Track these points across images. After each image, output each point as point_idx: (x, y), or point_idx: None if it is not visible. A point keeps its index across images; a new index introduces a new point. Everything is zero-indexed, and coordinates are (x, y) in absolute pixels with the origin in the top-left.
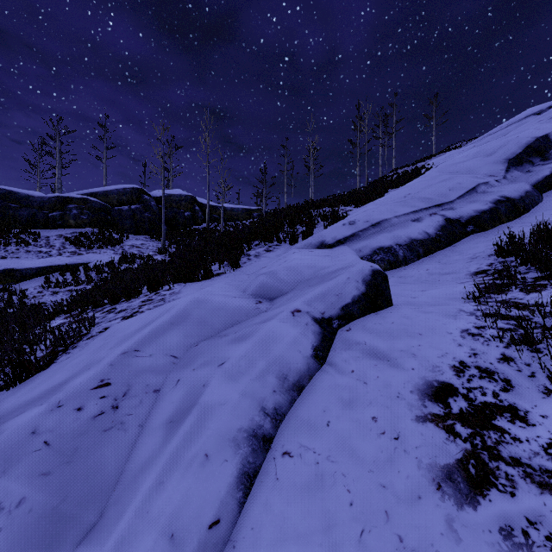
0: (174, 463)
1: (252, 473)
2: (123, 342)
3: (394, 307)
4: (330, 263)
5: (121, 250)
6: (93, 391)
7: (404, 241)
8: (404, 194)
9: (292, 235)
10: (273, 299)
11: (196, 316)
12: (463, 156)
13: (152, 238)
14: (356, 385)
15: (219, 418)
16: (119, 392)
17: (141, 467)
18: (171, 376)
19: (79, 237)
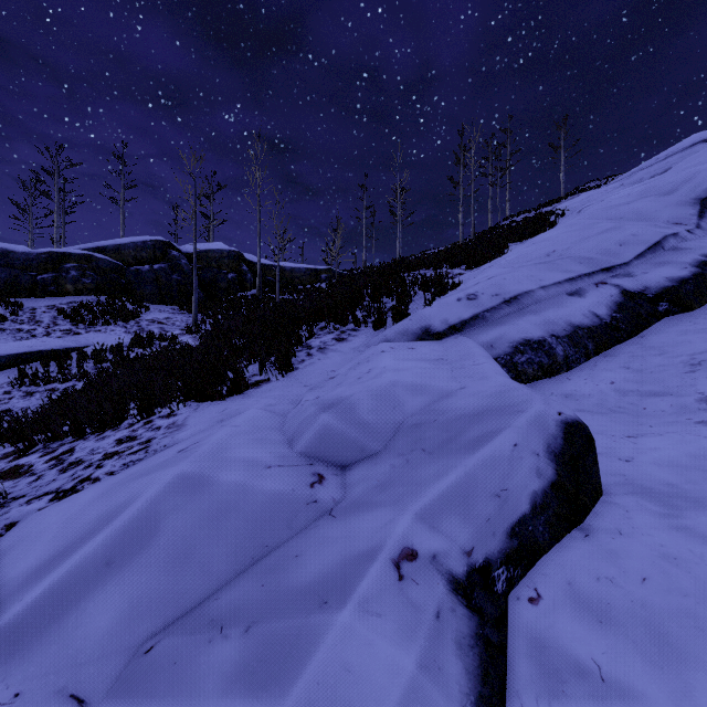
0: None
1: None
2: None
3: (610, 503)
4: (454, 383)
5: (135, 327)
6: None
7: (563, 329)
8: (545, 251)
9: (377, 314)
10: (348, 468)
11: (171, 537)
12: (622, 196)
13: (181, 309)
14: None
15: None
16: None
17: None
18: None
19: (79, 309)
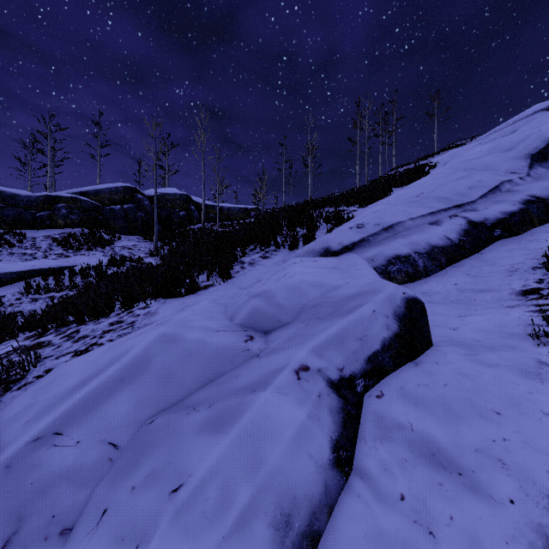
0: None
1: None
2: (45, 414)
3: (436, 350)
4: (342, 281)
5: (111, 252)
6: None
7: (424, 248)
8: (415, 193)
9: (292, 239)
10: (269, 333)
11: (159, 367)
12: (476, 152)
13: (145, 239)
14: (415, 537)
15: None
16: None
17: None
18: (97, 494)
19: (68, 238)
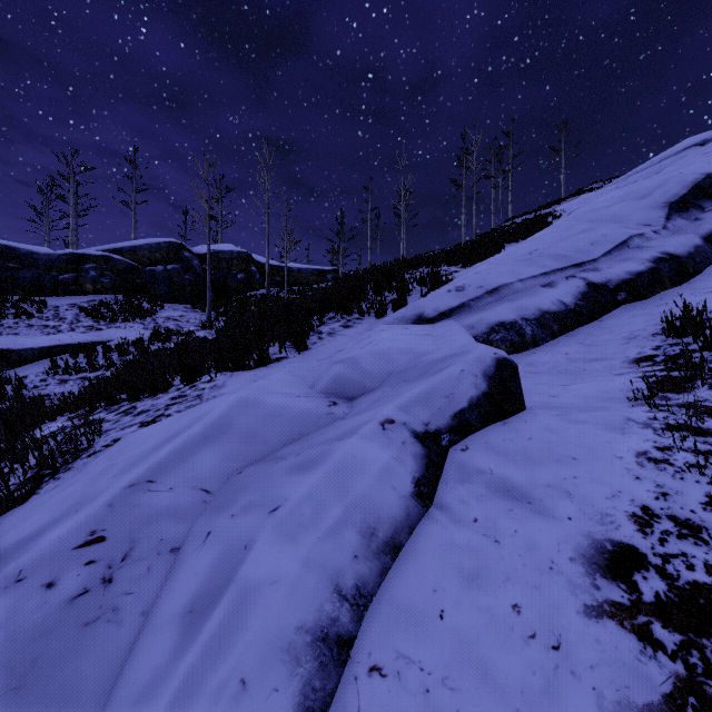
0: (188, 698)
1: (319, 709)
2: (133, 467)
3: (528, 412)
4: (434, 346)
5: (153, 324)
6: (76, 551)
7: (533, 313)
8: (529, 250)
9: (379, 305)
10: (354, 399)
11: (241, 427)
12: (606, 199)
13: (194, 308)
14: (483, 544)
15: (267, 610)
16: (116, 552)
17: (135, 698)
18: (198, 524)
19: (98, 307)
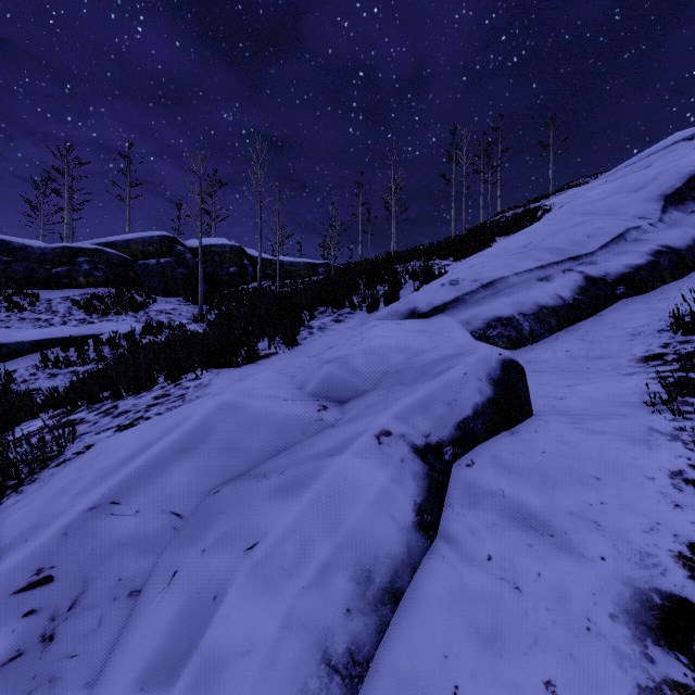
0: None
1: None
2: (97, 485)
3: (537, 419)
4: (430, 344)
5: (145, 317)
6: (16, 597)
7: (530, 308)
8: (522, 243)
9: (371, 299)
10: (345, 402)
11: (221, 436)
12: (598, 193)
13: (187, 301)
14: (501, 592)
15: (235, 694)
16: (64, 598)
17: None
18: (164, 559)
19: (91, 300)
